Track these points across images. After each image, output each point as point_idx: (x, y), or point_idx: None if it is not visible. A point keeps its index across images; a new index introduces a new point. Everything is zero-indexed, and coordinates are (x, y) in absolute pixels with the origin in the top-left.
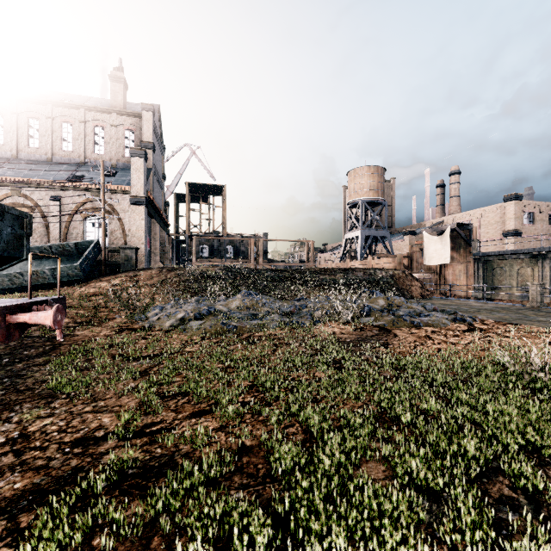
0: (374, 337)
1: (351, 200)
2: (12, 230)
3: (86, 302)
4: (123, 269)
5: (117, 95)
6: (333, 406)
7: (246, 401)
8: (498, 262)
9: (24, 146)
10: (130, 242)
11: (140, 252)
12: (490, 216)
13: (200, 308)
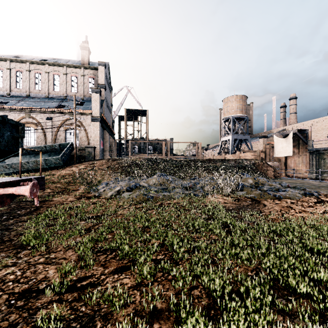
0: (249, 206)
1: (225, 116)
2: (11, 133)
3: (62, 179)
4: (86, 160)
5: (84, 58)
6: (229, 268)
7: (158, 259)
8: (327, 154)
9: (33, 89)
10: (91, 143)
11: (97, 150)
12: (318, 125)
13: (130, 184)
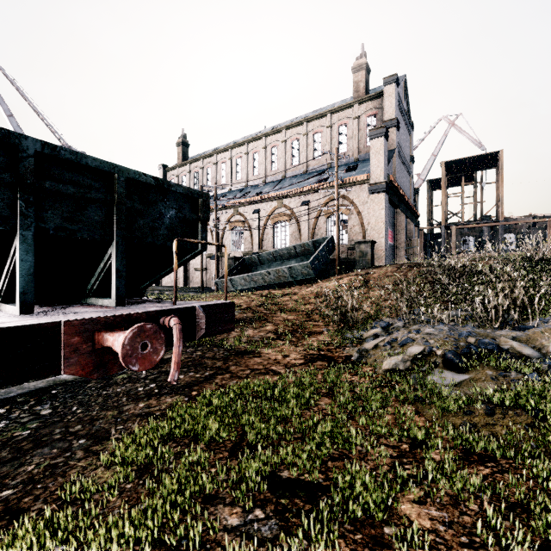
0: None
1: None
2: (178, 213)
3: (303, 305)
4: (357, 267)
5: (359, 85)
6: None
7: None
8: None
9: (289, 166)
10: (369, 237)
11: (380, 247)
12: None
13: (457, 340)
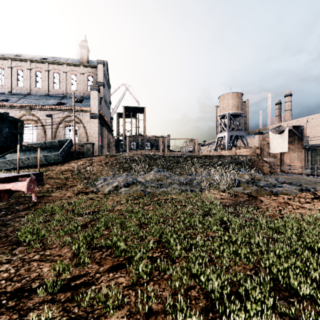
0: (246, 202)
1: (221, 113)
2: (9, 130)
3: (61, 175)
4: (85, 156)
5: (83, 56)
6: (227, 267)
7: (154, 256)
8: None
9: (33, 87)
10: (90, 140)
11: (96, 146)
12: (313, 121)
13: (127, 180)
